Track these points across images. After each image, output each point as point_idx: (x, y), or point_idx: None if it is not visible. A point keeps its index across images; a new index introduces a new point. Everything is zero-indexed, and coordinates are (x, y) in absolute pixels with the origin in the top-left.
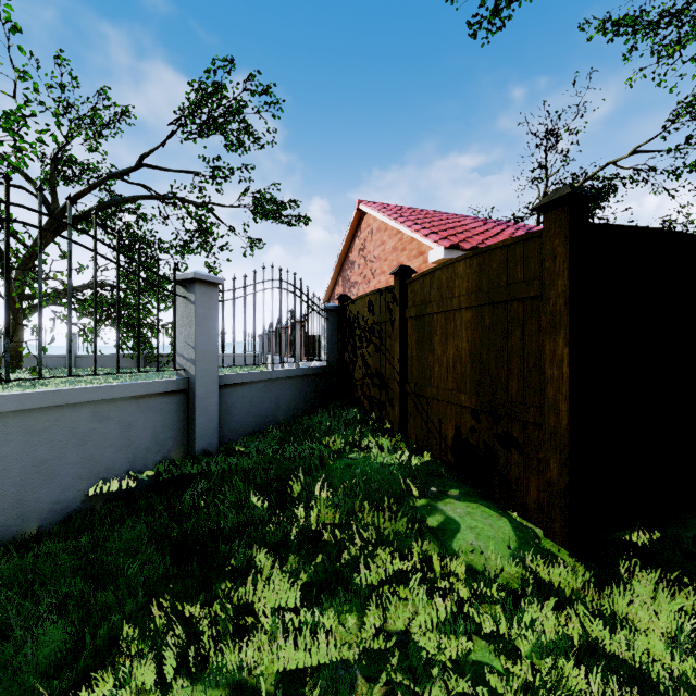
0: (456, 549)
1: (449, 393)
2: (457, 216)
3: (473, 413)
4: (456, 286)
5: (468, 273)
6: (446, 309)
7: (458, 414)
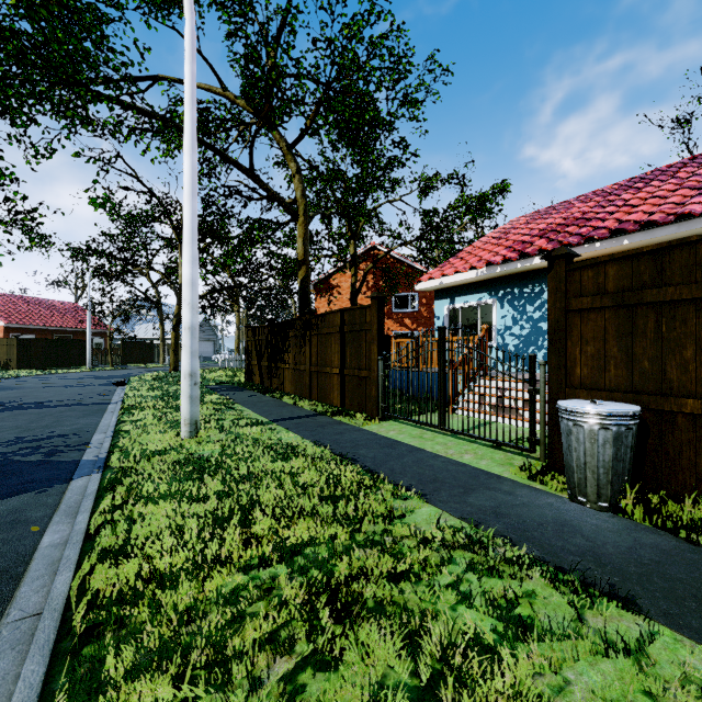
0: (2, 371)
1: (3, 357)
2: (15, 300)
3: (7, 359)
4: (4, 342)
5: (6, 340)
6: (2, 345)
7: (5, 360)
